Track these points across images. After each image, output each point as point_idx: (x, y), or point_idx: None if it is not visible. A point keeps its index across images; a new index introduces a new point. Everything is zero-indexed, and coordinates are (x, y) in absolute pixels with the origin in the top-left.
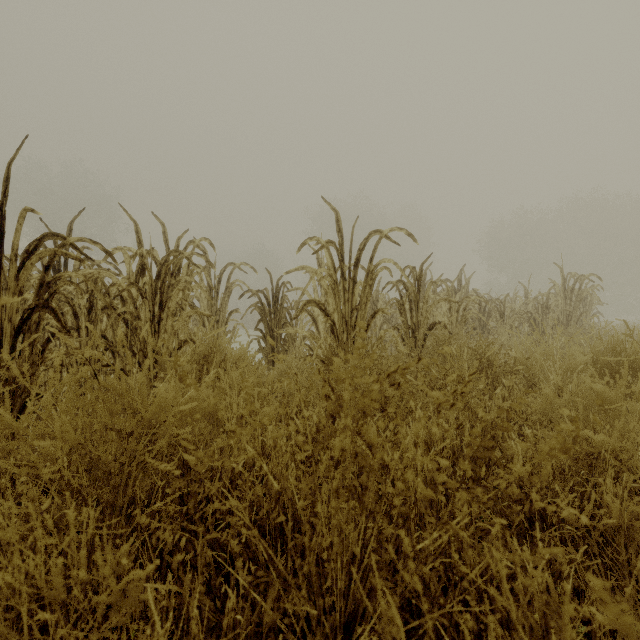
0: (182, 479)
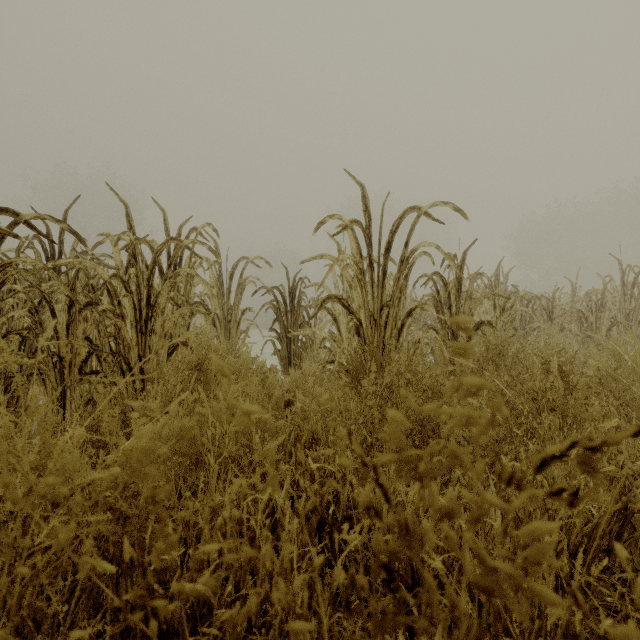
0: None
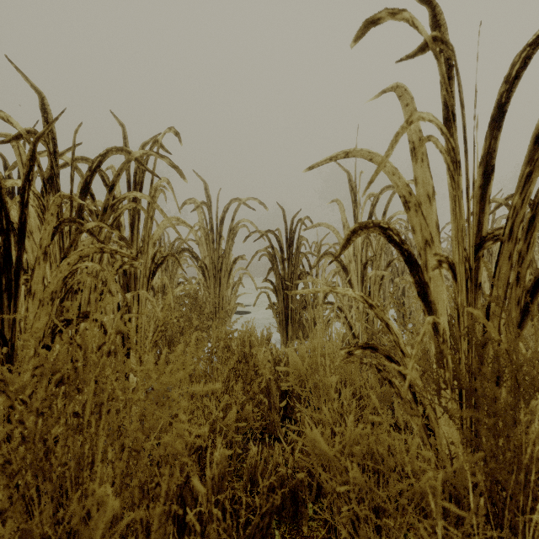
0: None
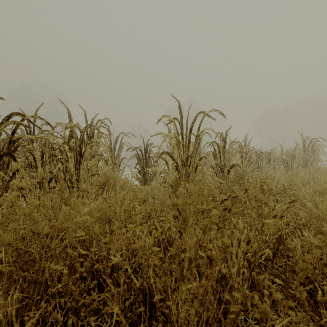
0: (69, 277)
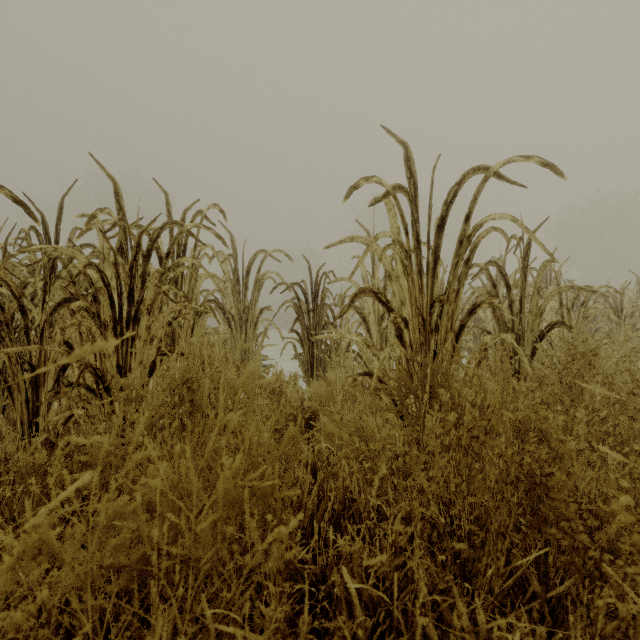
0: None
